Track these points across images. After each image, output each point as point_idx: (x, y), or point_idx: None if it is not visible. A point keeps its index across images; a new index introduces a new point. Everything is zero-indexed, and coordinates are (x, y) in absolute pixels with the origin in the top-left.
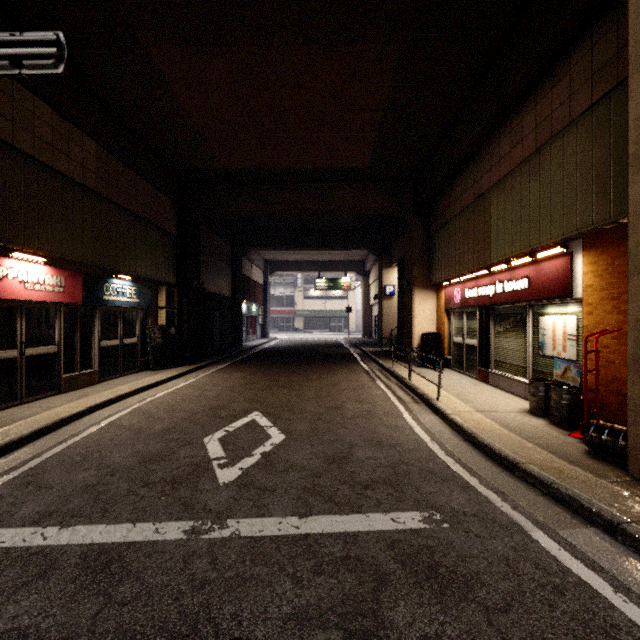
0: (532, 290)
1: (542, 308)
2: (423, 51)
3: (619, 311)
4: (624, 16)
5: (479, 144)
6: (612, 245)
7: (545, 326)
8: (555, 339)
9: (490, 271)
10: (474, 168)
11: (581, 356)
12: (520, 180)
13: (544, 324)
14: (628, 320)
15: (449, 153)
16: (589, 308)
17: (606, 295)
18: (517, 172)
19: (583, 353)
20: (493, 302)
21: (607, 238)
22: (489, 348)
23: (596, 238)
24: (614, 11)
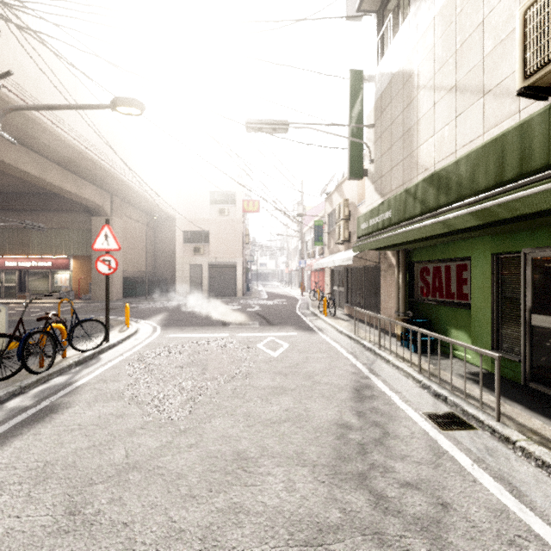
0: (54, 267)
1: (56, 272)
2: (28, 186)
3: (83, 274)
4: (86, 217)
5: (26, 210)
6: (81, 260)
7: (58, 277)
8: (62, 281)
9: (28, 257)
10: (19, 215)
11: (71, 284)
12: (50, 233)
13: (57, 277)
14: (92, 275)
15: (5, 203)
16: (75, 273)
17: (80, 270)
18: (49, 230)
19: (73, 283)
20: (31, 269)
21: (80, 258)
22: (25, 286)
23: (77, 257)
24: (84, 214)
